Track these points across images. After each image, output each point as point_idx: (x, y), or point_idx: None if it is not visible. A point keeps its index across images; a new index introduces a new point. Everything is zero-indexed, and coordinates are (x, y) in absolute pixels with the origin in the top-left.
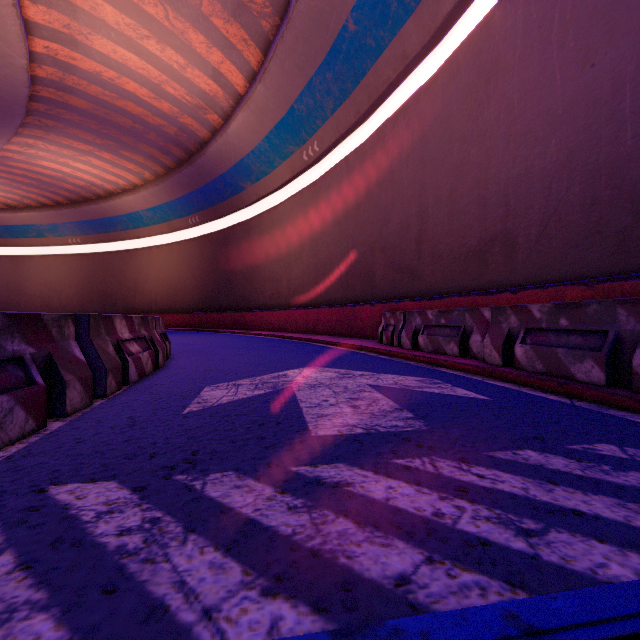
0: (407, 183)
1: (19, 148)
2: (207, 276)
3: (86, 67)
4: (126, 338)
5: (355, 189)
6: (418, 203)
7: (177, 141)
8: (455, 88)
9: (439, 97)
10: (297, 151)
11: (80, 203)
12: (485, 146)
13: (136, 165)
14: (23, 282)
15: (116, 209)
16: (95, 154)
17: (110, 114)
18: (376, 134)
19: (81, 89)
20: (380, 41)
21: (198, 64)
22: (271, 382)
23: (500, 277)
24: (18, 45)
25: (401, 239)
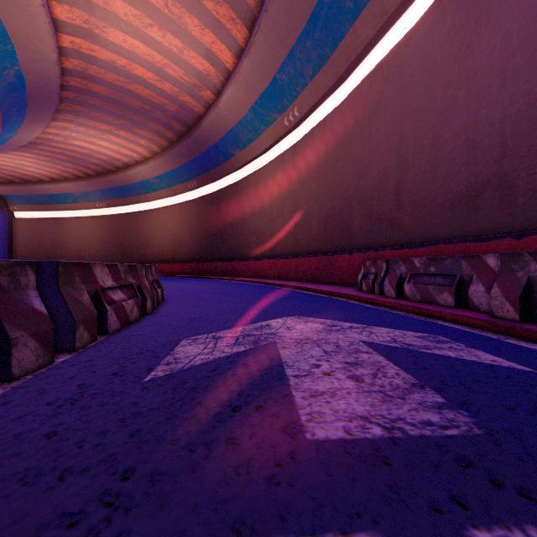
0: (385, 136)
1: (57, 131)
2: (203, 231)
3: (103, 57)
4: (108, 286)
5: (333, 147)
6: (397, 154)
7: (178, 117)
8: (439, 34)
9: (420, 47)
10: (279, 118)
11: (104, 174)
12: (475, 87)
13: (146, 140)
14: (63, 238)
15: (131, 178)
16: (114, 133)
17: (124, 97)
18: (353, 93)
19: (100, 77)
20: (358, 1)
21: (193, 46)
22: (253, 335)
23: (494, 223)
24: (49, 41)
25: (379, 190)
